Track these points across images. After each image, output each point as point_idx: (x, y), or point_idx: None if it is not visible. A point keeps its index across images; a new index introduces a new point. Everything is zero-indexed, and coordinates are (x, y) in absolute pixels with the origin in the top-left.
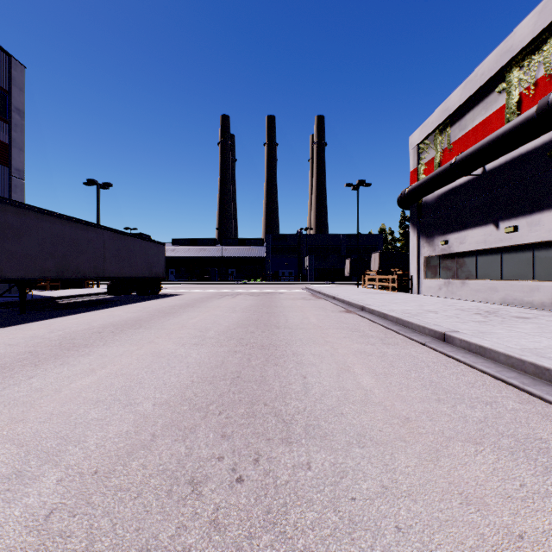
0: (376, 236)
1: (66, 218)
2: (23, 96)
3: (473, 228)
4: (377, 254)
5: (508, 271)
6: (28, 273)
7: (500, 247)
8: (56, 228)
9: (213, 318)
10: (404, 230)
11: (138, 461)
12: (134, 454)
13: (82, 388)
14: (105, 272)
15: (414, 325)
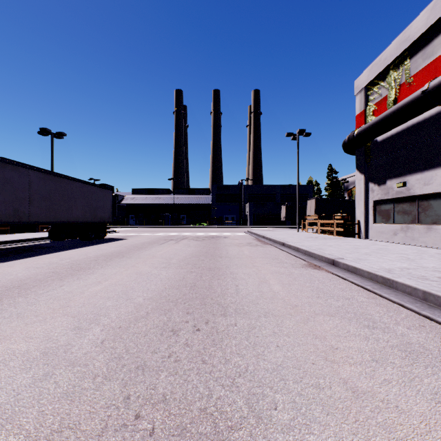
0: (306, 186)
1: None
2: None
3: None
4: (313, 200)
5: None
6: None
7: None
8: None
9: (130, 282)
10: (331, 181)
11: None
12: None
13: None
14: (32, 216)
15: None
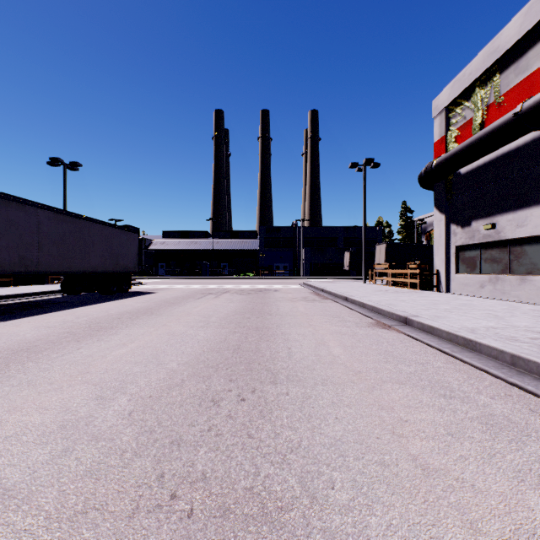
0: (375, 228)
1: None
2: None
3: None
4: (383, 245)
5: None
6: None
7: None
8: None
9: (161, 344)
10: (405, 222)
11: None
12: None
13: None
14: (41, 264)
15: None
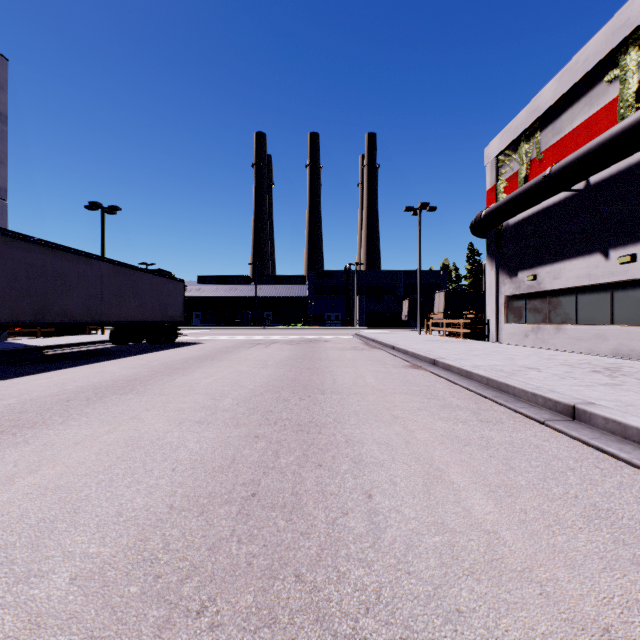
0: (439, 273)
1: (48, 245)
2: (5, 95)
3: (571, 259)
4: (442, 293)
5: (622, 313)
6: None
7: (611, 282)
8: (33, 257)
9: (235, 377)
10: (472, 266)
11: None
12: None
13: None
14: (103, 314)
15: (517, 390)
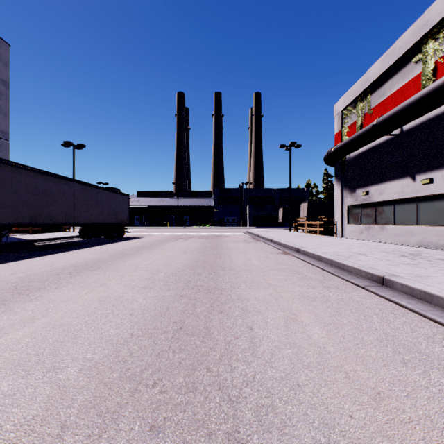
0: (304, 189)
1: (39, 172)
2: (8, 69)
3: (391, 181)
4: (305, 203)
5: (424, 217)
6: (2, 220)
7: (417, 196)
8: (30, 180)
9: (165, 260)
10: (326, 184)
11: None
12: None
13: (9, 344)
14: (75, 218)
15: (350, 268)
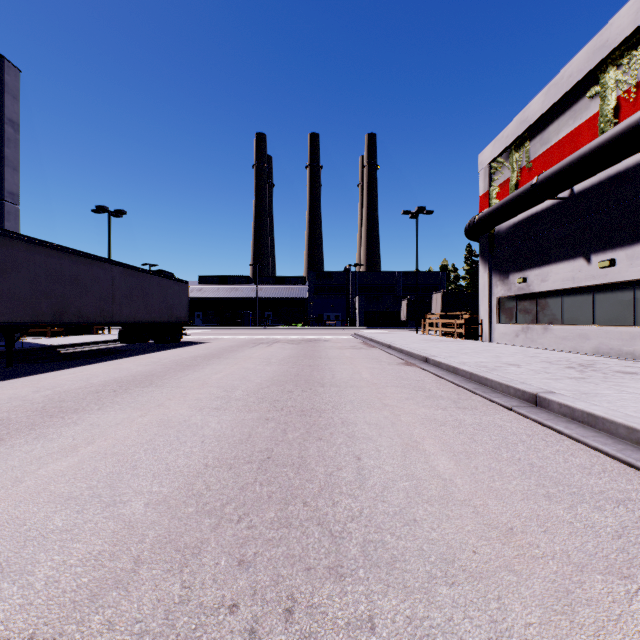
0: (437, 274)
1: (65, 250)
2: (18, 105)
3: (557, 263)
4: (439, 294)
5: (602, 314)
6: (16, 317)
7: (592, 285)
8: (52, 262)
9: (242, 373)
10: (470, 267)
11: (103, 614)
12: (100, 598)
13: (53, 476)
14: (114, 315)
15: (494, 383)
